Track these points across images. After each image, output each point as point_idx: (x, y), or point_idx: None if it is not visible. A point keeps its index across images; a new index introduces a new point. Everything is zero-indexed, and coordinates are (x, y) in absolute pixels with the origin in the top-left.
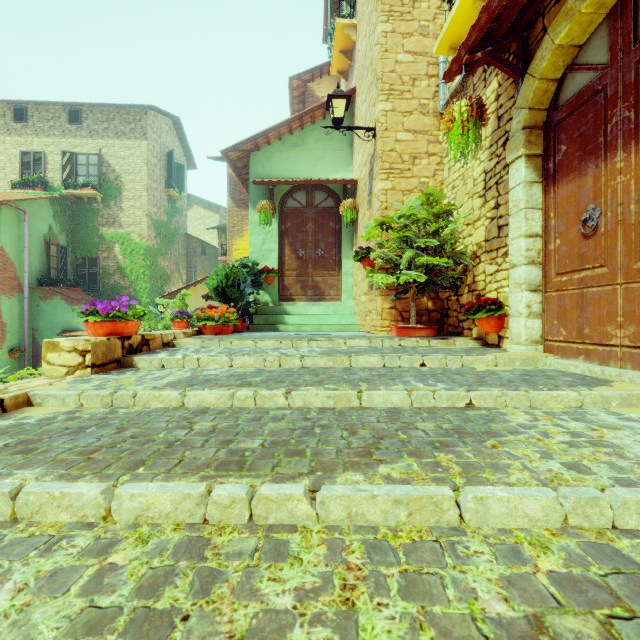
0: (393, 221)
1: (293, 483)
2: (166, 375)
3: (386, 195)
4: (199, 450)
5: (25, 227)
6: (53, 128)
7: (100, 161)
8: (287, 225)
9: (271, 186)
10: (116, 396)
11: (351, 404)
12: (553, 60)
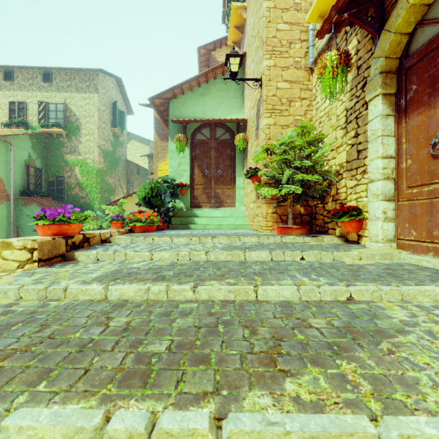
0: (276, 147)
1: (197, 409)
2: (98, 268)
3: (269, 129)
4: (108, 355)
5: (11, 154)
6: (32, 85)
7: (65, 108)
8: (196, 152)
9: (184, 124)
10: (49, 290)
11: (249, 297)
12: (407, 17)
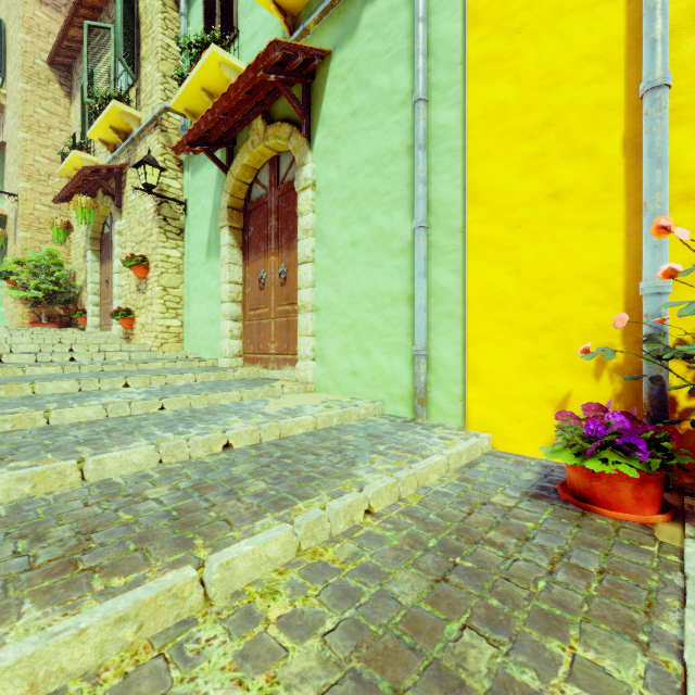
0: (27, 262)
1: None
2: None
3: (27, 241)
4: None
5: None
6: None
7: None
8: None
9: None
10: None
11: None
12: (98, 218)
